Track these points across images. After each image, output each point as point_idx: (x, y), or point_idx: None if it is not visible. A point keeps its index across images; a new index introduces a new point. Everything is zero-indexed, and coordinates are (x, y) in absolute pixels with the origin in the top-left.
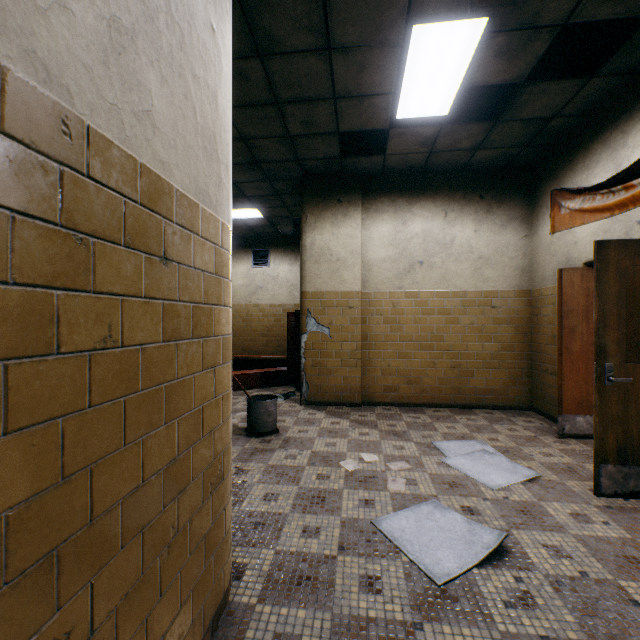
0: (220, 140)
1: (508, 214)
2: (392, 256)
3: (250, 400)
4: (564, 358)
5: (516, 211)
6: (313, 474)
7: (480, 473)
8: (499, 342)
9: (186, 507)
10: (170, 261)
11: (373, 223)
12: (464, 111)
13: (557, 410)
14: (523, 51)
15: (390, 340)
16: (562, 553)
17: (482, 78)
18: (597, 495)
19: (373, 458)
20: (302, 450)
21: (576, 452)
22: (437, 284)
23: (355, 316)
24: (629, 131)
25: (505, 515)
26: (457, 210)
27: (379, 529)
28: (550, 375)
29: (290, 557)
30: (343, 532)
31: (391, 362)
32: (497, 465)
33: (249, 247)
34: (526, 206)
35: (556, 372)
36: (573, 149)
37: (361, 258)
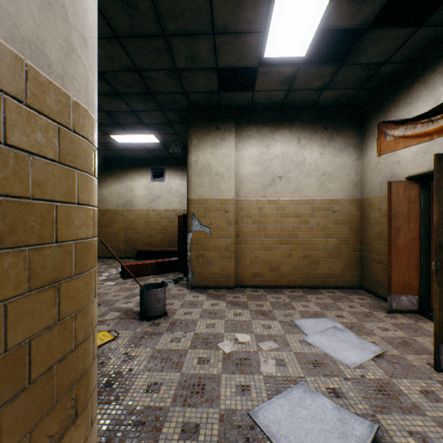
0: None
1: (345, 141)
2: (258, 172)
3: (142, 289)
4: (392, 251)
5: (350, 139)
6: (195, 358)
7: (336, 350)
8: (338, 238)
9: None
10: None
11: (244, 146)
12: (315, 58)
13: (387, 291)
14: None
15: (257, 237)
16: (428, 442)
17: (336, 21)
18: (437, 370)
19: (246, 338)
20: (186, 332)
21: (405, 326)
22: (292, 194)
23: (230, 218)
24: None
25: (367, 396)
26: (307, 137)
27: (256, 423)
28: (377, 263)
29: None
30: (222, 429)
31: (258, 254)
32: (348, 342)
33: (149, 166)
34: (358, 136)
35: (382, 261)
36: (397, 90)
37: (234, 173)
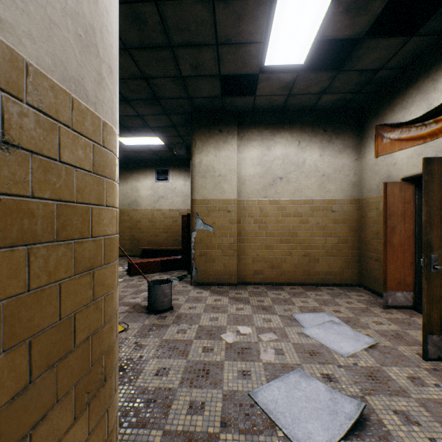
0: (101, 37)
1: (343, 143)
2: (260, 173)
3: (150, 284)
4: (388, 249)
5: (349, 141)
6: (199, 347)
7: (332, 342)
8: (337, 237)
9: (46, 437)
10: (15, 147)
11: (246, 148)
12: (314, 64)
13: (383, 288)
14: (365, 9)
15: (258, 236)
16: (410, 419)
17: (332, 32)
18: (425, 359)
19: (248, 330)
20: (191, 325)
21: (399, 320)
22: (293, 194)
23: (232, 218)
24: (439, 78)
25: (357, 381)
26: (307, 140)
27: (256, 401)
28: (375, 261)
29: (177, 438)
30: (225, 406)
31: (259, 252)
32: (344, 334)
33: (154, 167)
34: (356, 138)
35: (379, 259)
36: (393, 94)
37: (237, 174)
